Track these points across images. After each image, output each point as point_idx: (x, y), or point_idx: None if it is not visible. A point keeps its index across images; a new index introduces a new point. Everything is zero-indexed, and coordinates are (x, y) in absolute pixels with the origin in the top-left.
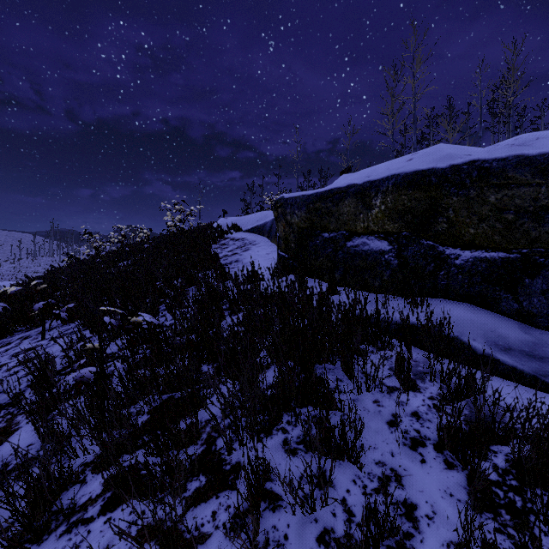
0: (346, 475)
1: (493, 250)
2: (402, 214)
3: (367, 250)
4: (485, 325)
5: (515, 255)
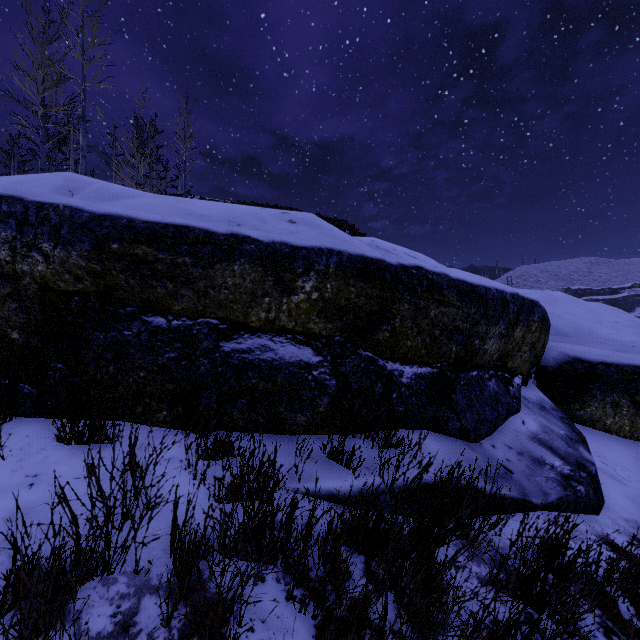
0: None
1: (423, 364)
2: (343, 311)
3: (272, 359)
4: (459, 455)
5: (436, 369)
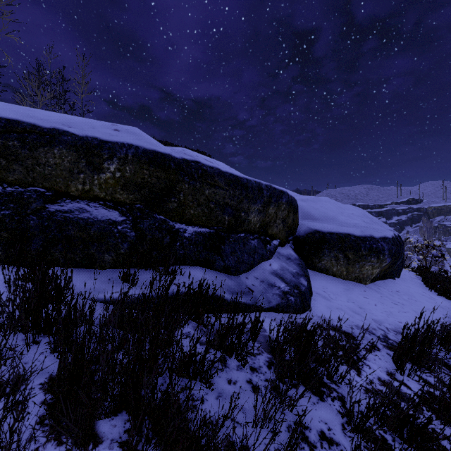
0: None
1: (203, 226)
2: (141, 186)
3: (88, 218)
4: (217, 280)
5: (213, 230)
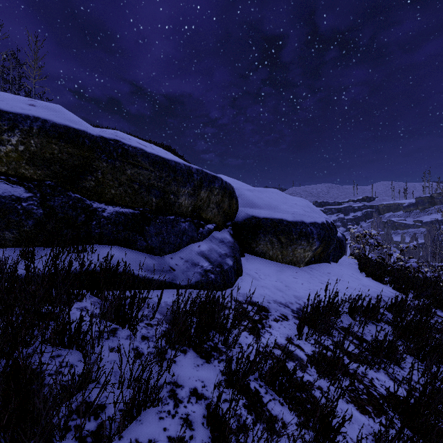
0: (152, 422)
1: (126, 207)
2: (50, 162)
3: None
4: (135, 259)
5: (137, 211)
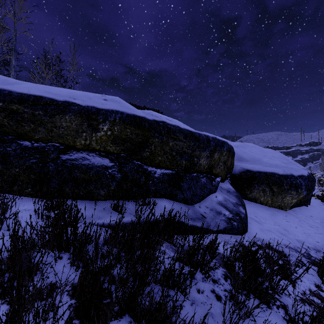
0: None
1: (167, 169)
2: (124, 141)
3: (88, 164)
4: (180, 209)
5: (174, 171)
